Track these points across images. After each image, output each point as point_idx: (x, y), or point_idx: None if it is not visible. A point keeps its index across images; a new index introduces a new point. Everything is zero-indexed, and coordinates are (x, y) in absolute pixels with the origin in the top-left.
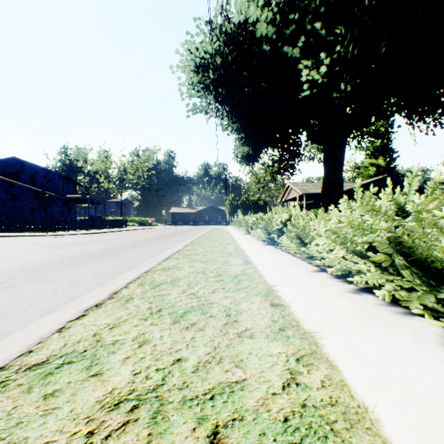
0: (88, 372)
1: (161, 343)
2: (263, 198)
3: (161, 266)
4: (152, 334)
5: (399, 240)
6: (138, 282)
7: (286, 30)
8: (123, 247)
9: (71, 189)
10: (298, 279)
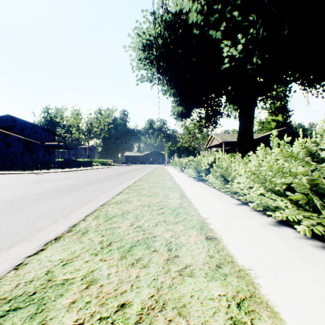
0: (31, 323)
1: (108, 283)
2: (192, 145)
3: (114, 199)
4: (101, 271)
5: (315, 182)
6: (94, 215)
7: (211, 18)
8: (87, 182)
9: (51, 138)
10: (225, 212)
